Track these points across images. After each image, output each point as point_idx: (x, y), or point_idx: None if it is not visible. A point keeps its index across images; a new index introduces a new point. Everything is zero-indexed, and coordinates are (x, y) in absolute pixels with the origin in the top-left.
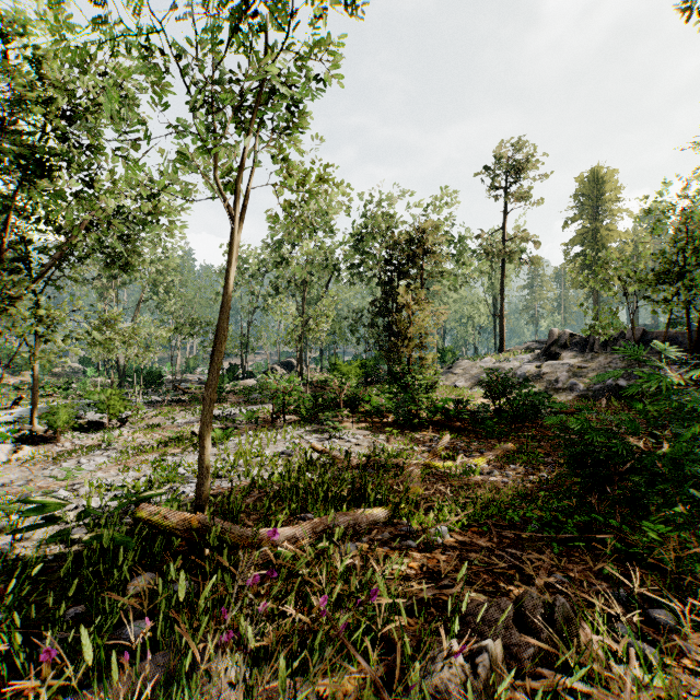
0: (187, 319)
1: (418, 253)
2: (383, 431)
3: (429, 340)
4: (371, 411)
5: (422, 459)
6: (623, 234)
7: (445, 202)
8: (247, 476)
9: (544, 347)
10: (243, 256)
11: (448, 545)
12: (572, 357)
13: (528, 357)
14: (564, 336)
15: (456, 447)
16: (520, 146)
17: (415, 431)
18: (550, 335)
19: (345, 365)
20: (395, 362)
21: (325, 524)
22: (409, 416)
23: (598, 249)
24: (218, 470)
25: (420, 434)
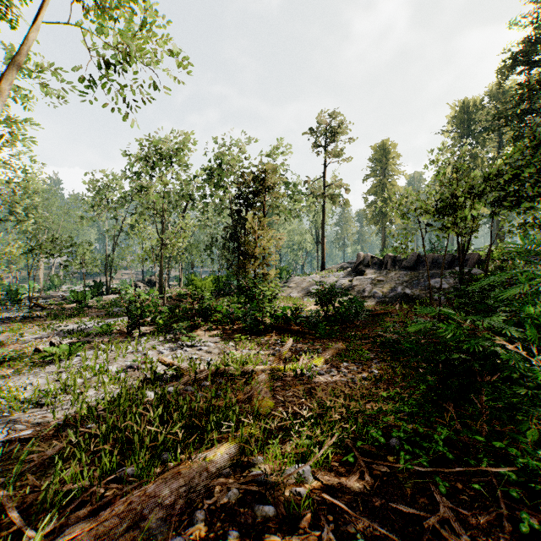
0: (45, 239)
1: (261, 190)
2: (232, 337)
3: (271, 259)
4: (222, 320)
5: (268, 363)
6: (401, 188)
7: (282, 152)
8: (74, 402)
9: (353, 266)
10: (107, 184)
11: (316, 499)
12: (373, 273)
13: (343, 273)
14: (368, 258)
15: (297, 349)
16: (335, 116)
17: (260, 336)
18: (358, 257)
19: (199, 280)
20: (243, 277)
21: (135, 511)
22: (255, 322)
23: (386, 198)
24: (39, 398)
25: (265, 338)
